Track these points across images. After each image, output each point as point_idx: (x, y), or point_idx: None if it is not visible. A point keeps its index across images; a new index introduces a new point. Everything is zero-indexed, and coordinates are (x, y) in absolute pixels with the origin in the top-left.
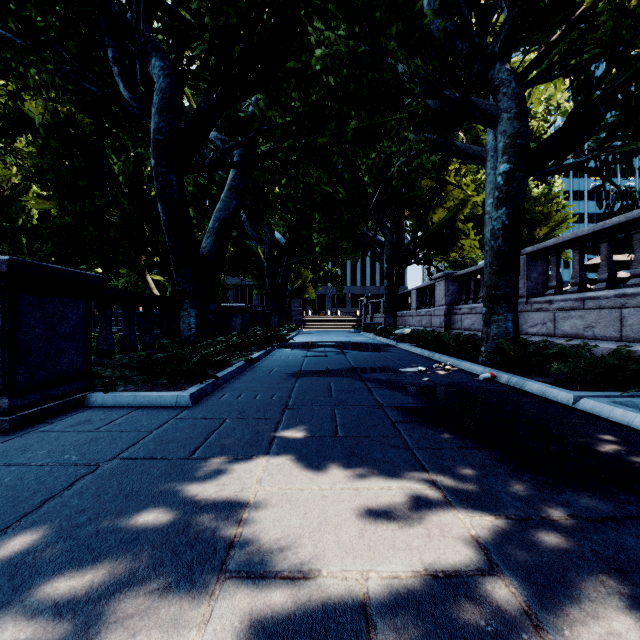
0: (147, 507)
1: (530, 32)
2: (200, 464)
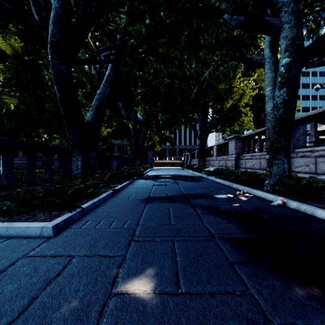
0: None
1: None
2: None
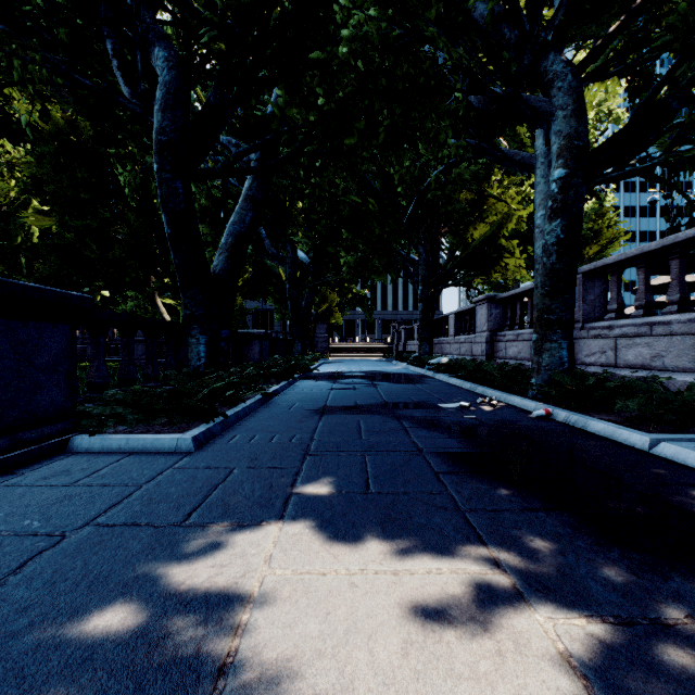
0: (114, 603)
1: (583, 26)
2: (194, 534)
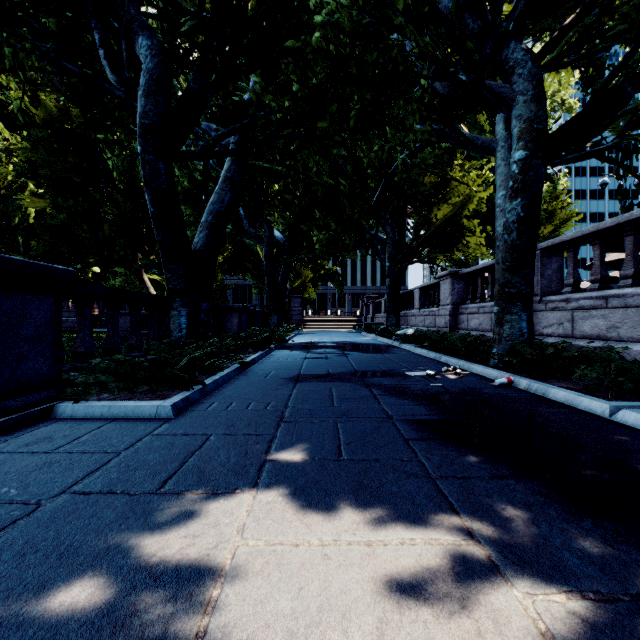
0: (83, 576)
1: (539, 19)
2: (168, 502)
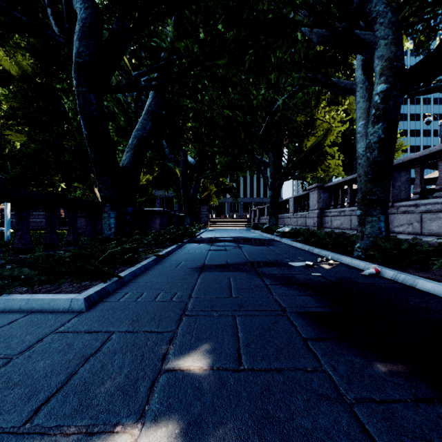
0: None
1: None
2: None
